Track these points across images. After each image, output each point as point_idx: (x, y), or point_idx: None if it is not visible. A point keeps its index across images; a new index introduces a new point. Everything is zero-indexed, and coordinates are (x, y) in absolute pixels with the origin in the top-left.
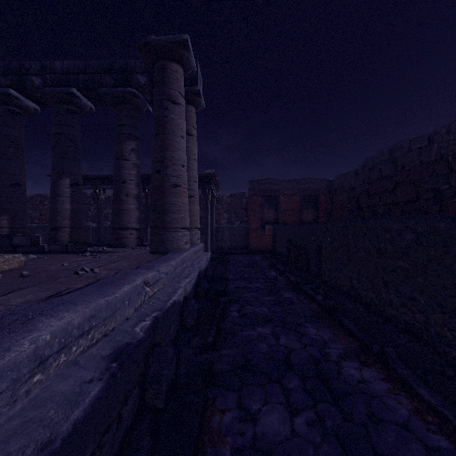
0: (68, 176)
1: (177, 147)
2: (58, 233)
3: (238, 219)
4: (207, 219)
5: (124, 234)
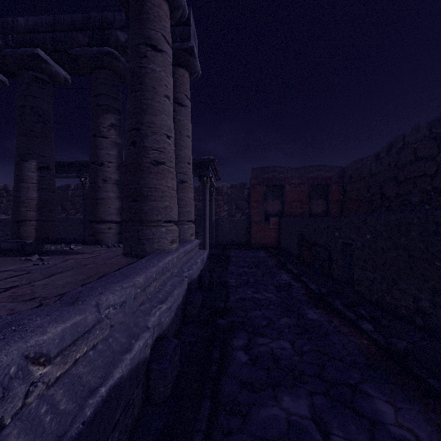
0: (35, 158)
1: (159, 110)
2: (21, 227)
3: (239, 211)
4: (205, 210)
5: (100, 229)
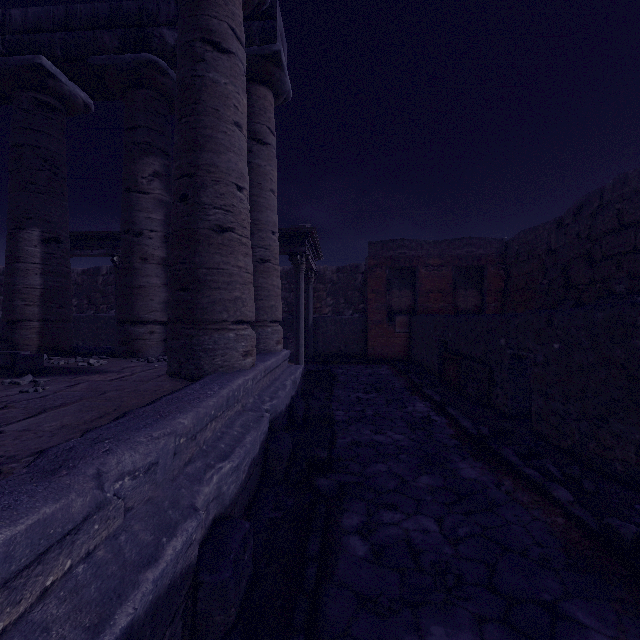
0: (38, 224)
1: (224, 145)
2: (16, 330)
3: (349, 306)
4: (299, 305)
5: (137, 333)
